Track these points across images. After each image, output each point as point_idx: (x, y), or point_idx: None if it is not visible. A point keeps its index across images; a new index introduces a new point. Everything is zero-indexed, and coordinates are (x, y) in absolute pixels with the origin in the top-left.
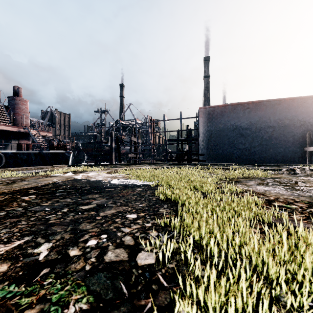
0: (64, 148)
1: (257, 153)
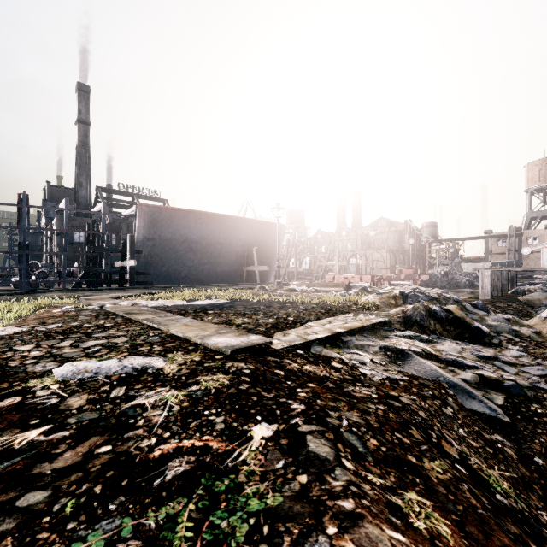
0: None
1: (206, 272)
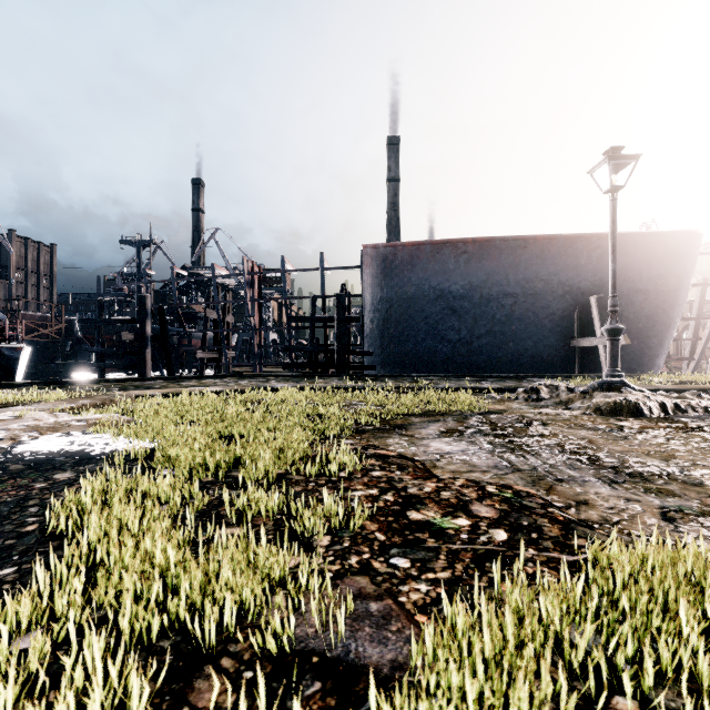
0: (2, 336)
1: (485, 351)
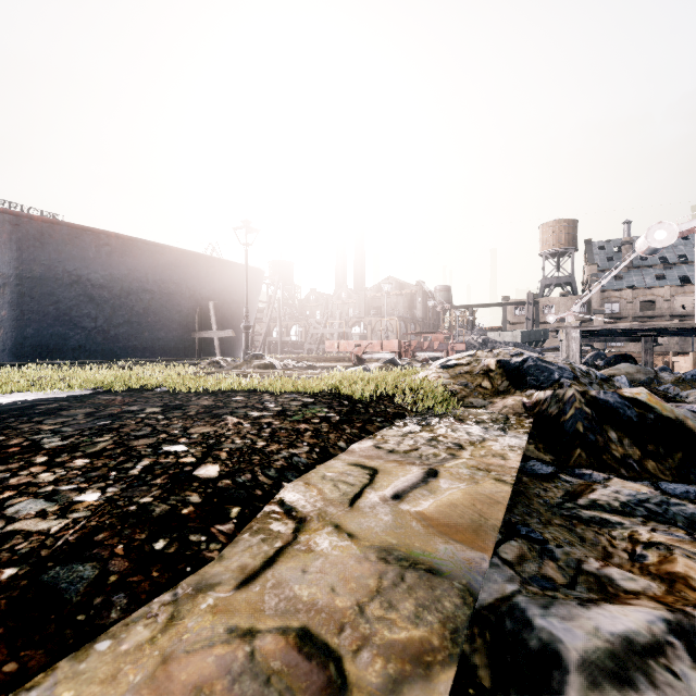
0: None
1: (122, 340)
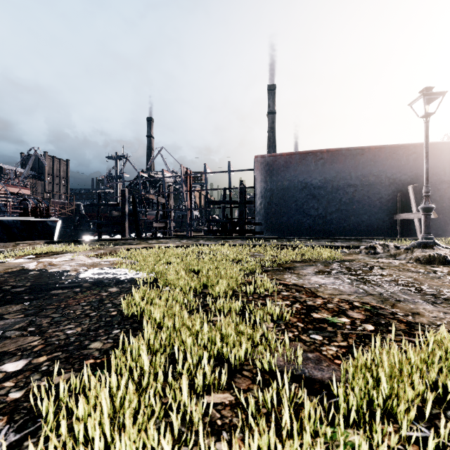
0: (46, 214)
1: (335, 222)
